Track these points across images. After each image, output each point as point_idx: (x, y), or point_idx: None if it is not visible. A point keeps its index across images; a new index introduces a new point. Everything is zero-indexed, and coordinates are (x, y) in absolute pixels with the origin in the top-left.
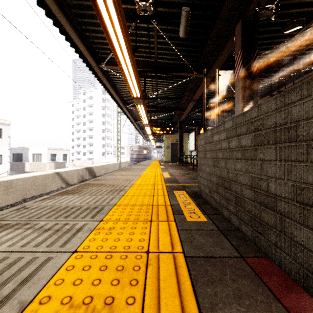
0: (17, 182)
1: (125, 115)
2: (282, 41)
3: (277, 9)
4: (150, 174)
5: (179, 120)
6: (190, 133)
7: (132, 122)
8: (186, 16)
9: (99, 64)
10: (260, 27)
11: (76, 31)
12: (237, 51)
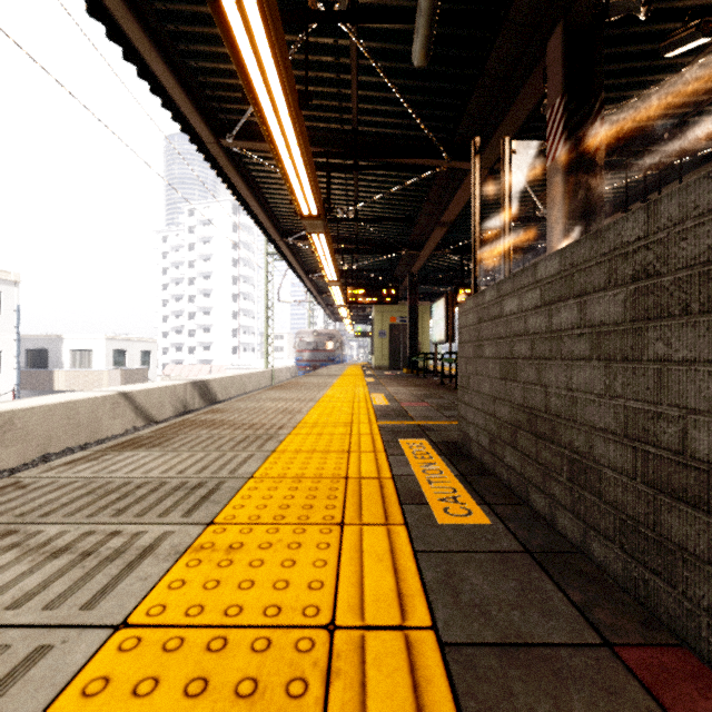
0: (28, 416)
1: (285, 259)
2: (655, 81)
3: None
4: (341, 398)
5: (409, 271)
6: (436, 301)
7: (300, 277)
8: (428, 12)
9: (221, 138)
10: (606, 45)
11: (163, 53)
12: (552, 98)
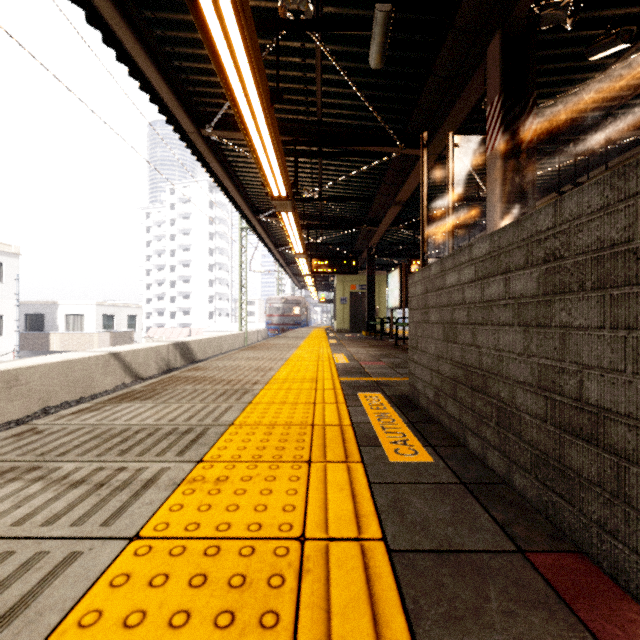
0: (31, 374)
1: (257, 234)
2: (584, 79)
3: (577, 5)
4: (307, 358)
5: (368, 244)
6: (391, 271)
7: (270, 249)
8: (383, 22)
9: (201, 128)
10: (539, 48)
11: (151, 56)
12: (491, 96)
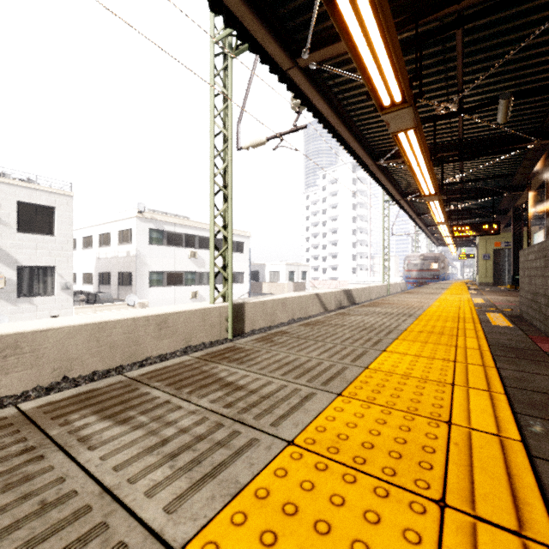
0: (288, 301)
1: (402, 209)
2: None
3: None
4: (451, 299)
5: (513, 205)
6: (536, 232)
7: (412, 218)
8: (505, 104)
9: (376, 162)
10: None
11: (358, 142)
12: None
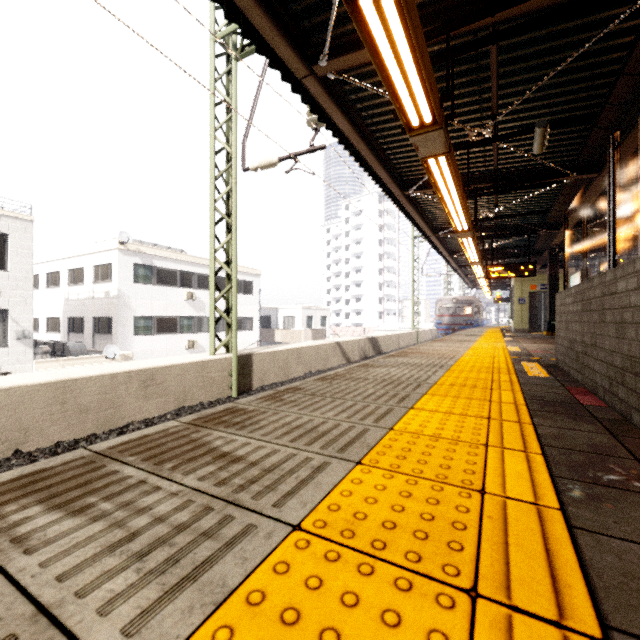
0: (305, 351)
1: (433, 247)
2: None
3: None
4: (485, 347)
5: (549, 245)
6: (572, 274)
7: (443, 257)
8: (541, 132)
9: (405, 192)
10: None
11: (385, 168)
12: None
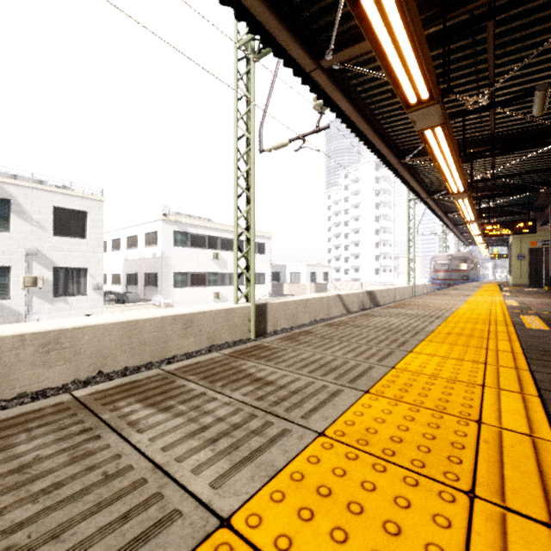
0: (310, 302)
1: (429, 208)
2: None
3: None
4: (481, 301)
5: None
6: None
7: (439, 217)
8: (541, 95)
9: (401, 160)
10: None
11: (383, 140)
12: None
